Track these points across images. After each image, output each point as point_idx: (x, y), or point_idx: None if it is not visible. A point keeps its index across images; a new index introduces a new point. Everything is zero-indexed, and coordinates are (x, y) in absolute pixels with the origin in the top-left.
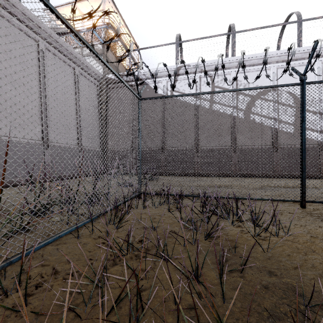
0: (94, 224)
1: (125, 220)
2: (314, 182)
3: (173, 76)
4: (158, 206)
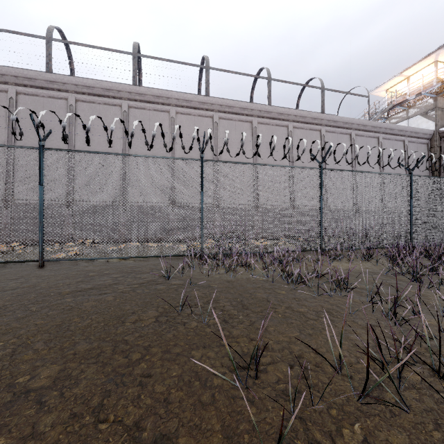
0: None
1: None
2: None
3: None
4: None
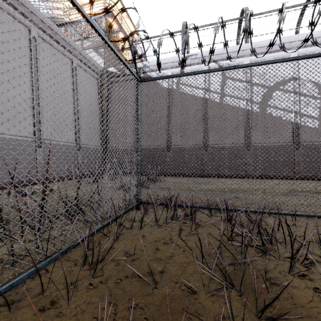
0: (59, 264)
1: (111, 254)
2: None
3: (179, 68)
4: (162, 223)
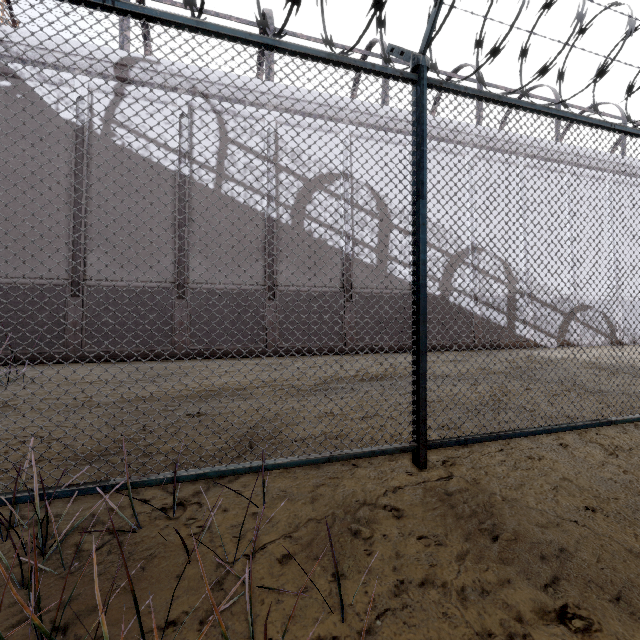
0: None
1: None
2: (409, 360)
3: (113, 81)
4: None
